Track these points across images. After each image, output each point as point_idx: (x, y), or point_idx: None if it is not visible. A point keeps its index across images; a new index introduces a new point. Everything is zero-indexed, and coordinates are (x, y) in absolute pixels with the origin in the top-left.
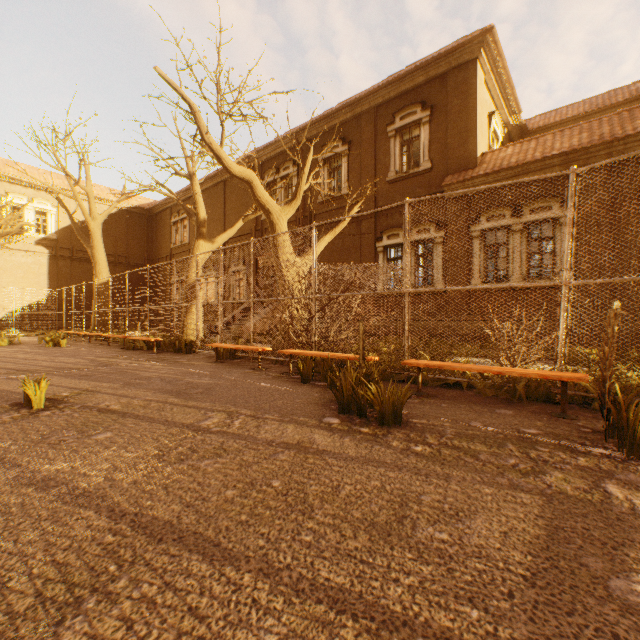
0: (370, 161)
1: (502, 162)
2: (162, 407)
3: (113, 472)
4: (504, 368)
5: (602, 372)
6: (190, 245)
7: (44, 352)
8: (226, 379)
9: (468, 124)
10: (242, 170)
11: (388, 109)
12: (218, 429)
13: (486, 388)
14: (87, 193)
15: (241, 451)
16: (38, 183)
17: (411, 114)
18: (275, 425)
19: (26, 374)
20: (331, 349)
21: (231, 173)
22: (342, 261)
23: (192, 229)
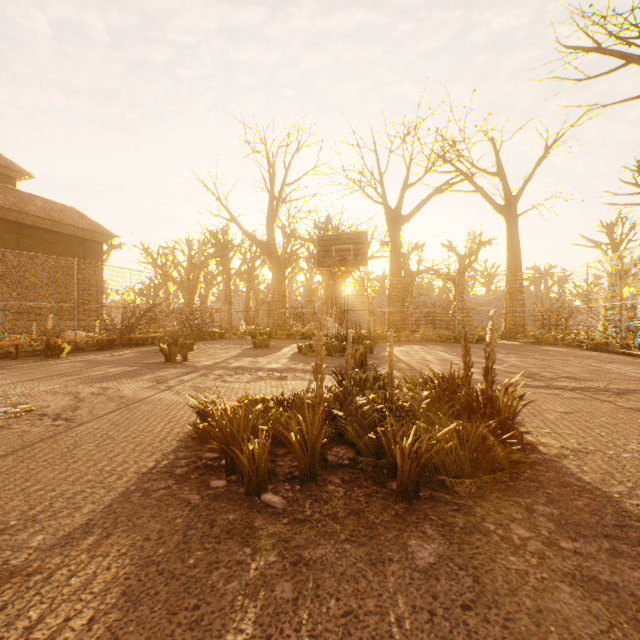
0: None
1: None
2: None
3: None
4: None
5: (49, 337)
6: None
7: None
8: None
9: None
10: None
11: None
12: None
13: None
14: None
15: None
16: None
17: None
18: None
19: None
20: None
21: None
22: None
23: None
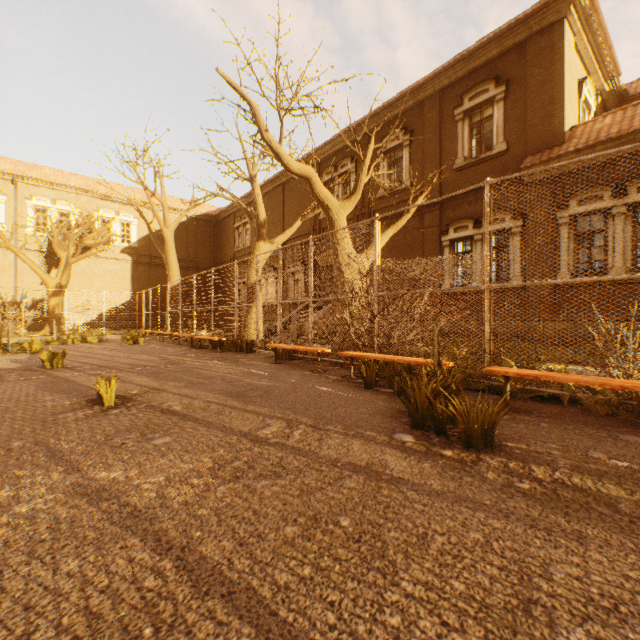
0: (434, 149)
1: (598, 134)
2: (221, 410)
3: (165, 487)
4: (629, 382)
5: None
6: (251, 248)
7: (124, 349)
8: (285, 381)
9: (553, 95)
10: (301, 167)
11: (455, 91)
12: (276, 440)
13: (597, 405)
14: (162, 204)
15: (302, 471)
16: (123, 198)
17: (482, 93)
18: (339, 439)
19: (106, 370)
20: (396, 352)
21: (290, 170)
22: (403, 258)
23: (253, 232)
